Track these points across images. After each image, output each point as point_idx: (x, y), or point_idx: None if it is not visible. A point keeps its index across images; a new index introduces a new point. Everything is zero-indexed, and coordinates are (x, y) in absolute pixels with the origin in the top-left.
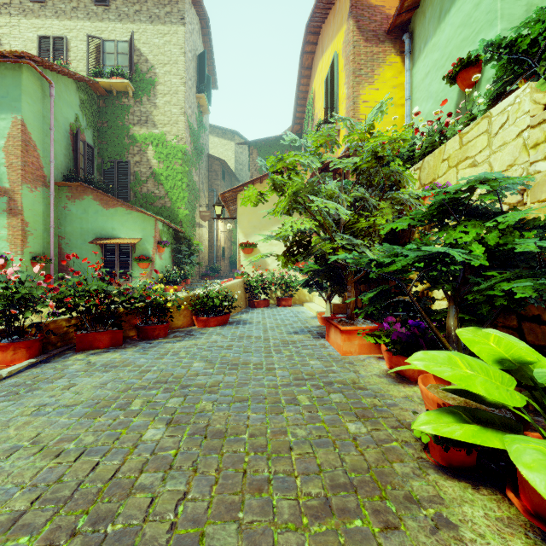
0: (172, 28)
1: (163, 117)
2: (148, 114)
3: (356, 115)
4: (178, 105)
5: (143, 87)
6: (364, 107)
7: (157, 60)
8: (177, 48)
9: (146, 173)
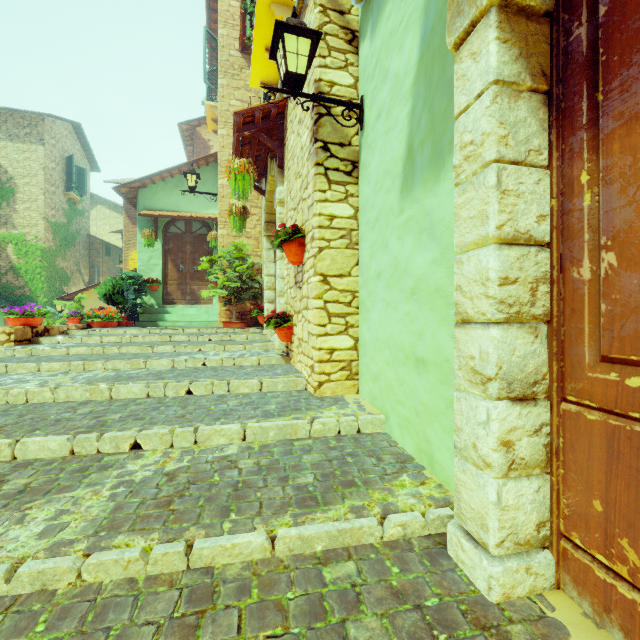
0: (32, 147)
1: (23, 220)
2: (7, 217)
3: (126, 267)
4: (38, 211)
5: (3, 194)
6: (132, 263)
7: (17, 173)
8: (37, 163)
9: (6, 267)
